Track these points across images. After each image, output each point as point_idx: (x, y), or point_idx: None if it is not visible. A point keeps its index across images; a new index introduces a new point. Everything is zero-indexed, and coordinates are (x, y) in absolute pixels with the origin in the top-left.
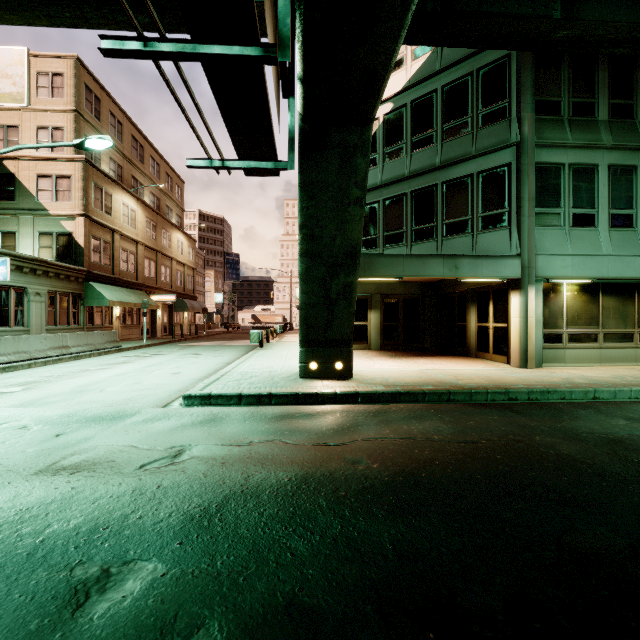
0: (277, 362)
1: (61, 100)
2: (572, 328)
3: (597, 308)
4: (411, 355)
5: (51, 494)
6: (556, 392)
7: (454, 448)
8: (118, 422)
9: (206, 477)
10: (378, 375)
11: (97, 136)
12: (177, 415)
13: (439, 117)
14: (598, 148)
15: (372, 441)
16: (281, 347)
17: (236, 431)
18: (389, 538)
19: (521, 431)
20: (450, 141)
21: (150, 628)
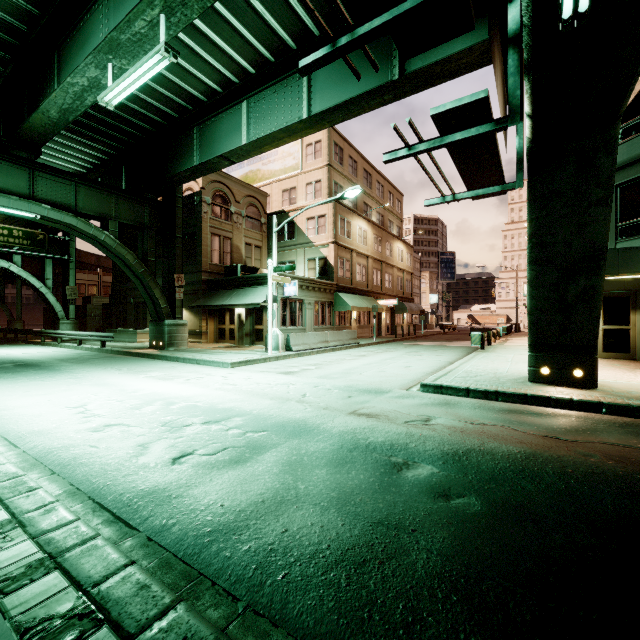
0: (502, 365)
1: (319, 160)
2: None
3: None
4: None
5: (362, 425)
6: None
7: None
8: (380, 395)
9: (451, 436)
10: (637, 389)
11: (351, 188)
12: (418, 397)
13: None
14: None
15: (611, 445)
16: (505, 350)
17: (468, 414)
18: (611, 504)
19: None
20: None
21: (437, 488)
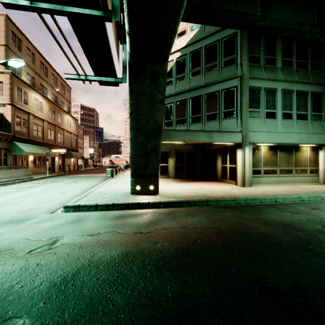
0: (120, 185)
1: None
2: (265, 167)
3: (276, 157)
4: (190, 181)
5: None
6: (258, 199)
7: (208, 232)
8: (21, 223)
9: (68, 256)
10: (172, 192)
11: (15, 59)
12: (58, 218)
13: (203, 61)
14: (277, 80)
15: (166, 229)
16: (123, 177)
17: (91, 226)
18: (170, 289)
19: (241, 221)
20: (208, 73)
21: None
